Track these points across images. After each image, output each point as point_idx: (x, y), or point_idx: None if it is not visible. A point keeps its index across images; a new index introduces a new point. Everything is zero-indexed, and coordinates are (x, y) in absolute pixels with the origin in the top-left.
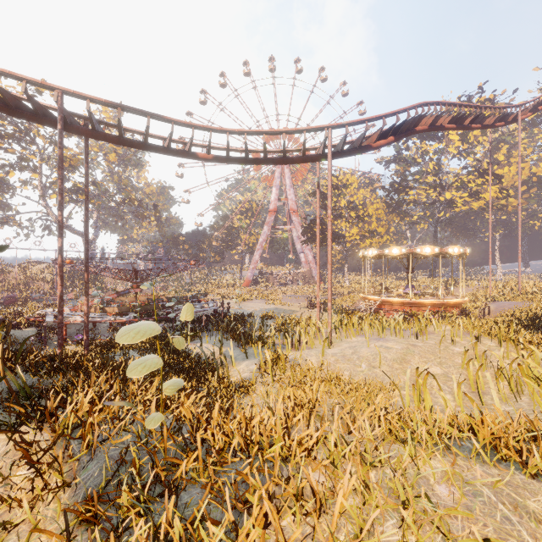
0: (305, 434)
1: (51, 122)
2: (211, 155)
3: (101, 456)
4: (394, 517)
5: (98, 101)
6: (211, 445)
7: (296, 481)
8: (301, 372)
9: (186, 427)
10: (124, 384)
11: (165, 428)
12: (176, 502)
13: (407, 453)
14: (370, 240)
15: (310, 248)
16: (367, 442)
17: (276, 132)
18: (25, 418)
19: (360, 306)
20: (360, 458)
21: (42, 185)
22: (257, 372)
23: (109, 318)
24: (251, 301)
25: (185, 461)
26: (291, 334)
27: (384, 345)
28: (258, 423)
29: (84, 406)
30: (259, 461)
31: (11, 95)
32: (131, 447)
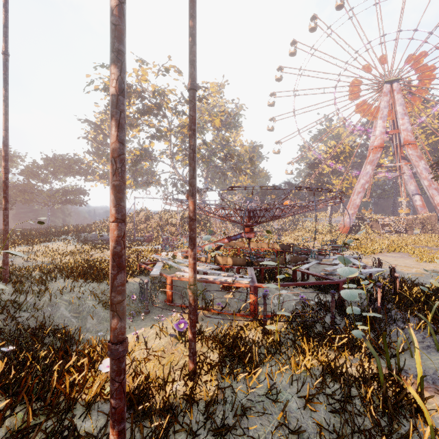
0: None
1: None
2: None
3: None
4: None
5: None
6: None
7: None
8: None
9: None
10: None
11: None
12: None
13: None
14: None
15: (437, 187)
16: None
17: None
18: None
19: None
20: None
21: (171, 151)
22: None
23: (224, 279)
24: (383, 253)
25: None
26: None
27: None
28: None
29: None
30: None
31: None
32: None
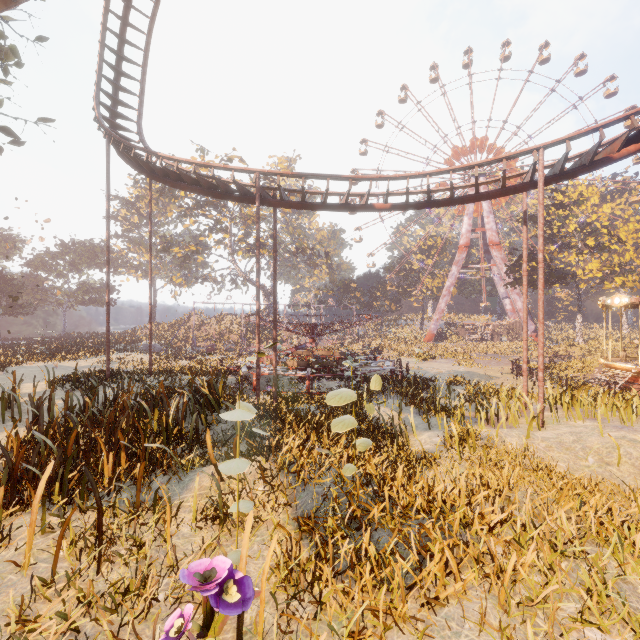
0: (488, 509)
1: (250, 199)
2: (388, 204)
3: (309, 490)
4: (579, 603)
5: (286, 174)
6: (396, 500)
7: (477, 548)
8: (497, 454)
9: (372, 483)
10: (318, 437)
11: (358, 478)
12: (370, 536)
13: (609, 554)
14: (622, 277)
15: (519, 292)
16: (559, 532)
17: (465, 167)
18: (257, 451)
19: (598, 376)
20: (548, 545)
21: (231, 244)
22: (442, 445)
23: (291, 372)
24: (435, 360)
25: (375, 507)
26: (486, 407)
27: (629, 436)
28: (441, 492)
29: (293, 449)
30: (441, 524)
31: (223, 183)
32: (331, 488)
